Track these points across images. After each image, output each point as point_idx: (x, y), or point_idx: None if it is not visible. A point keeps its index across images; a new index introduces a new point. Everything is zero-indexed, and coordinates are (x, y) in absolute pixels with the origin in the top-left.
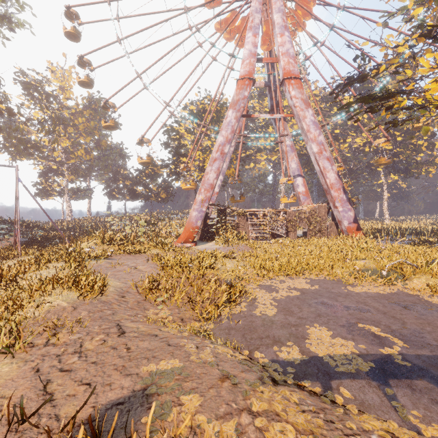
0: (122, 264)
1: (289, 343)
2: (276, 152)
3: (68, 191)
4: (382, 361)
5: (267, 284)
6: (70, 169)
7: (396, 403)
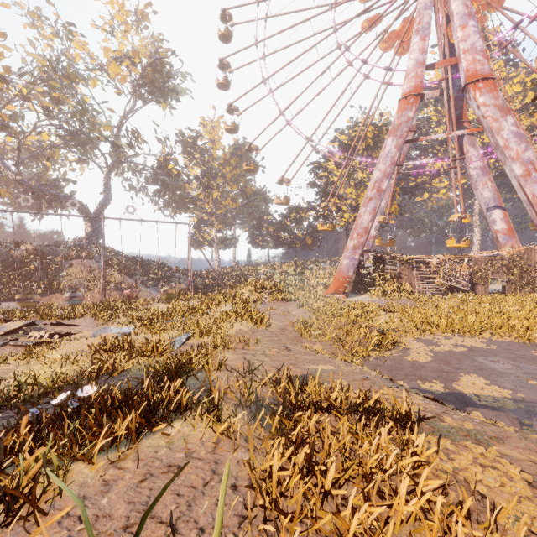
0: (276, 309)
1: (434, 381)
2: (463, 174)
3: (216, 240)
4: (536, 407)
5: (428, 338)
6: (218, 219)
7: (528, 428)
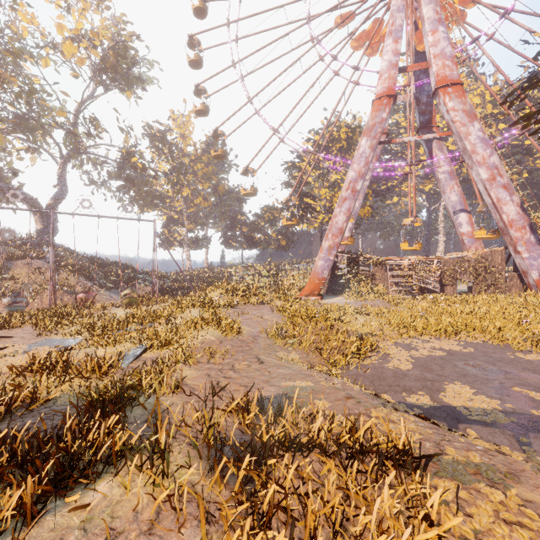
0: (249, 313)
1: (420, 393)
2: (430, 179)
3: (187, 241)
4: (529, 419)
5: (406, 342)
6: (189, 218)
7: (527, 448)
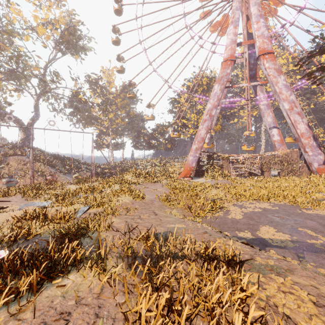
0: (148, 187)
1: (245, 231)
2: (256, 108)
3: (111, 145)
4: (305, 245)
5: (240, 204)
6: (112, 131)
7: (302, 259)
